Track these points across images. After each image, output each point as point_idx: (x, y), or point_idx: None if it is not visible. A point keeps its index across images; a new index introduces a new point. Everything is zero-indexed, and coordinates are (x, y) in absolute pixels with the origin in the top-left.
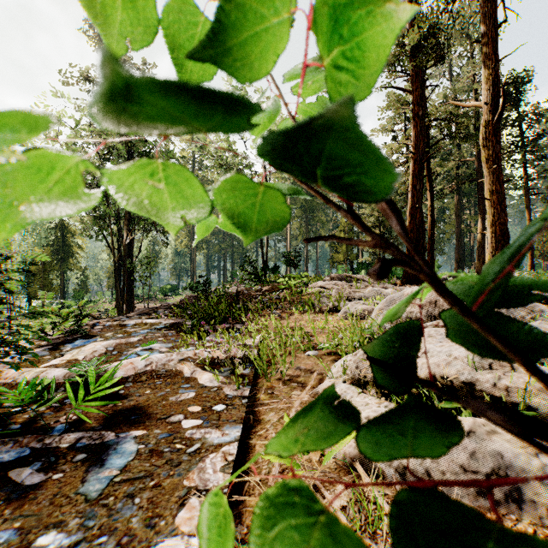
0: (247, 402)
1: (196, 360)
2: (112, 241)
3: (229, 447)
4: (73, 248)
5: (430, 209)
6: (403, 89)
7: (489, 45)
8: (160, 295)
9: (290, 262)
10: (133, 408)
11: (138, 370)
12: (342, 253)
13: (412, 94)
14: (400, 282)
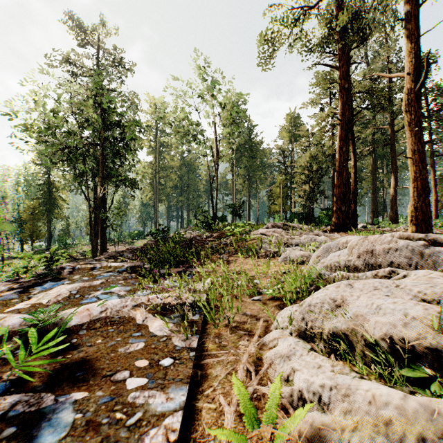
0: (196, 351)
1: (149, 306)
2: (87, 195)
3: (173, 418)
4: (57, 201)
5: (353, 168)
6: (332, 66)
7: (411, 23)
8: (129, 239)
9: (235, 212)
10: (80, 362)
11: (93, 317)
12: (278, 205)
13: (339, 70)
14: (329, 230)
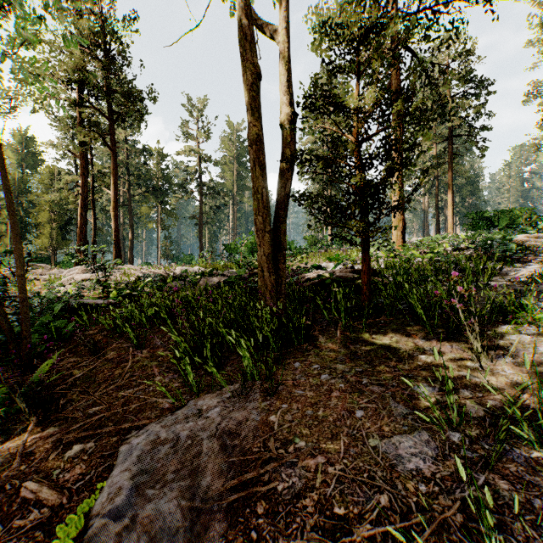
0: None
1: None
2: None
3: None
4: None
5: (93, 225)
6: (75, 154)
7: (114, 171)
8: None
9: None
10: None
11: None
12: (6, 246)
13: (81, 160)
14: None
